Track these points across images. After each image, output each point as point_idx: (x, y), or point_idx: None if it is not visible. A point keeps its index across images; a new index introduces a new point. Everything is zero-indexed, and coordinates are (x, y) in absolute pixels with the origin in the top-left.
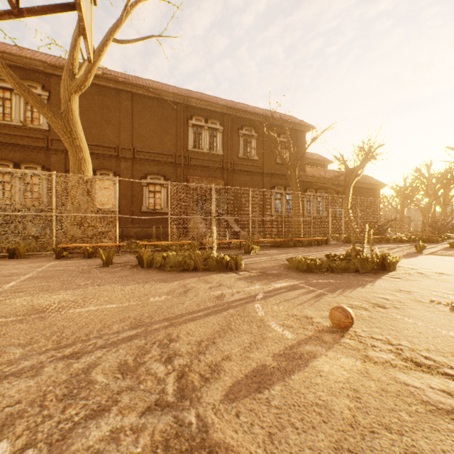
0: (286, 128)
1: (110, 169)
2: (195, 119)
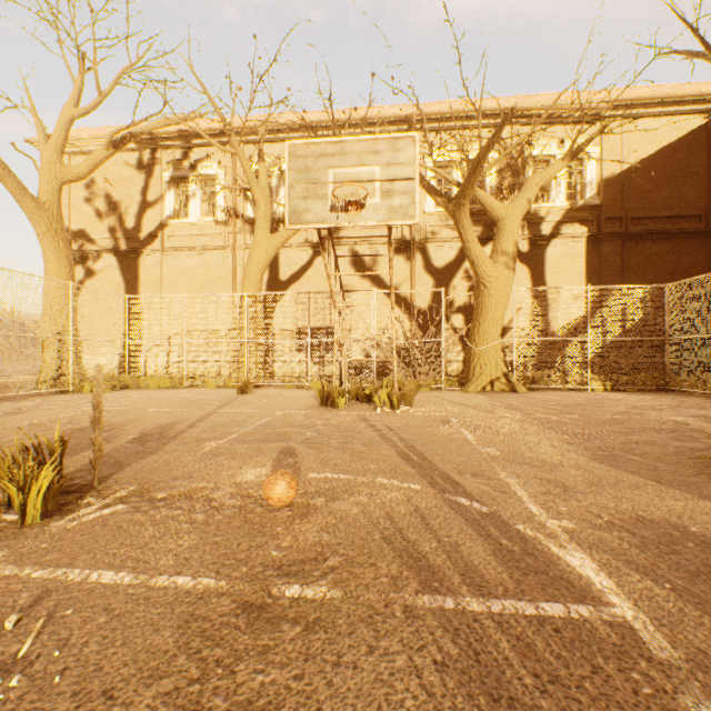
0: None
1: None
2: None
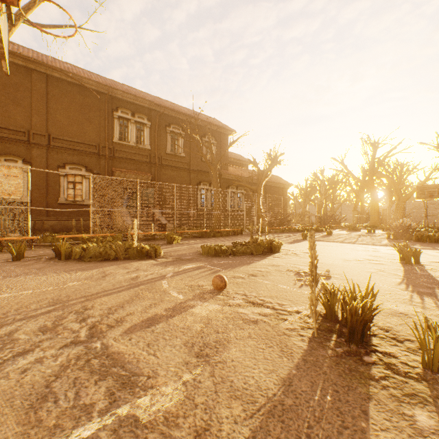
0: (208, 131)
1: (18, 156)
2: (121, 111)
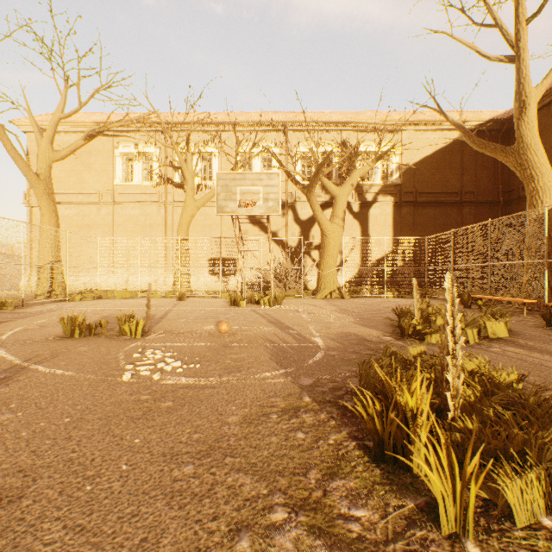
0: None
1: None
2: None
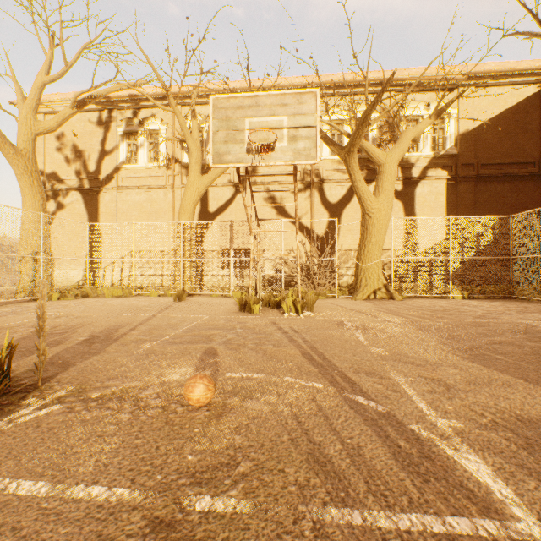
0: None
1: None
2: None
